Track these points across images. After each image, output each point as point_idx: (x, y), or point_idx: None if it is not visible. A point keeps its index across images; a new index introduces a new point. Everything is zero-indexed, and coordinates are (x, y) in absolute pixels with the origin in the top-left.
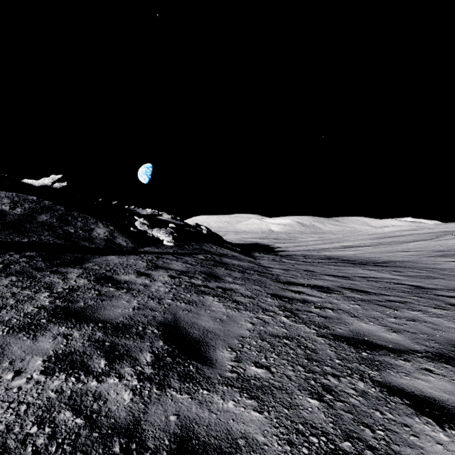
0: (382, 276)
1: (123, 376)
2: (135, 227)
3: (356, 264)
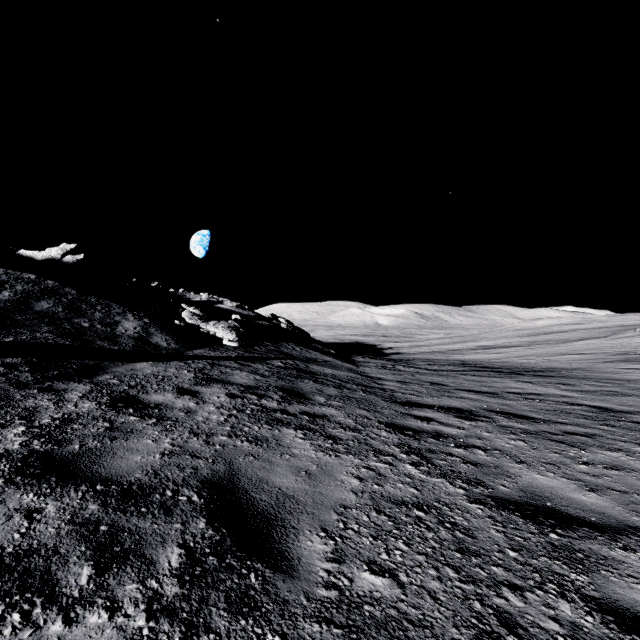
0: (545, 391)
1: (119, 605)
2: (182, 319)
3: (504, 374)
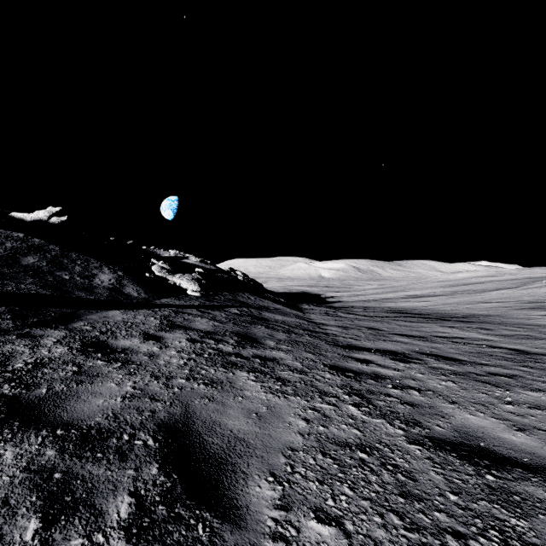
0: (468, 335)
1: None
2: (152, 272)
3: (431, 319)
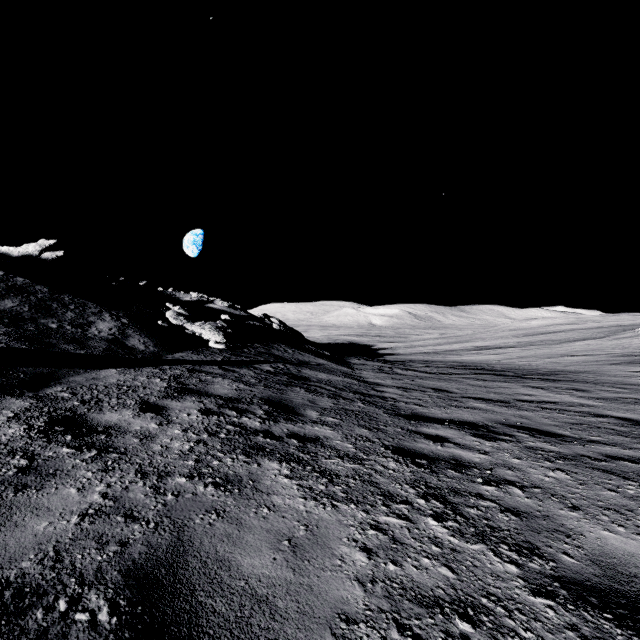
0: (560, 399)
1: None
2: (166, 319)
3: (509, 377)
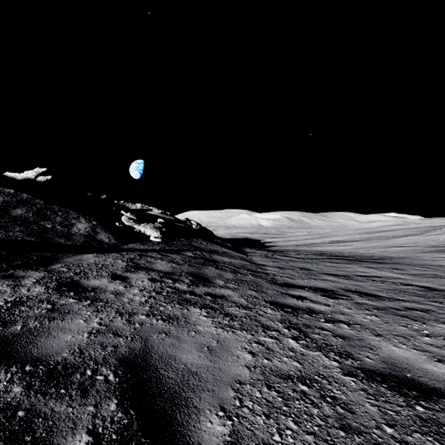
0: (384, 274)
1: None
2: (121, 222)
3: (352, 261)
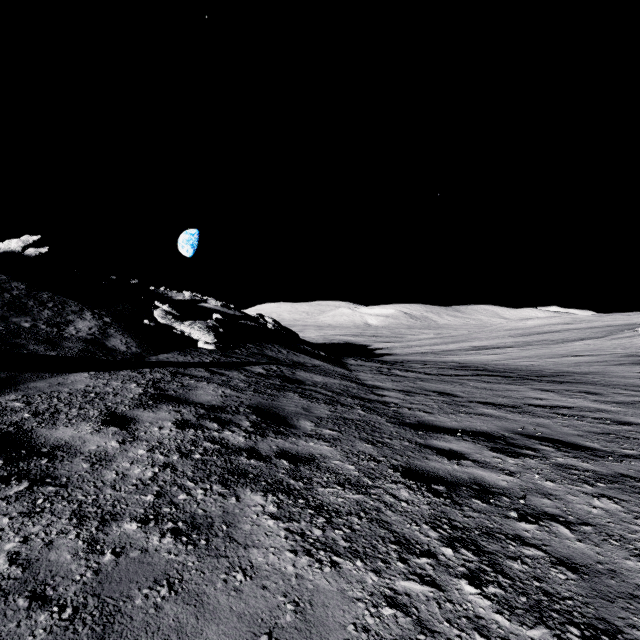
0: (574, 403)
1: None
2: (154, 318)
3: (513, 379)
